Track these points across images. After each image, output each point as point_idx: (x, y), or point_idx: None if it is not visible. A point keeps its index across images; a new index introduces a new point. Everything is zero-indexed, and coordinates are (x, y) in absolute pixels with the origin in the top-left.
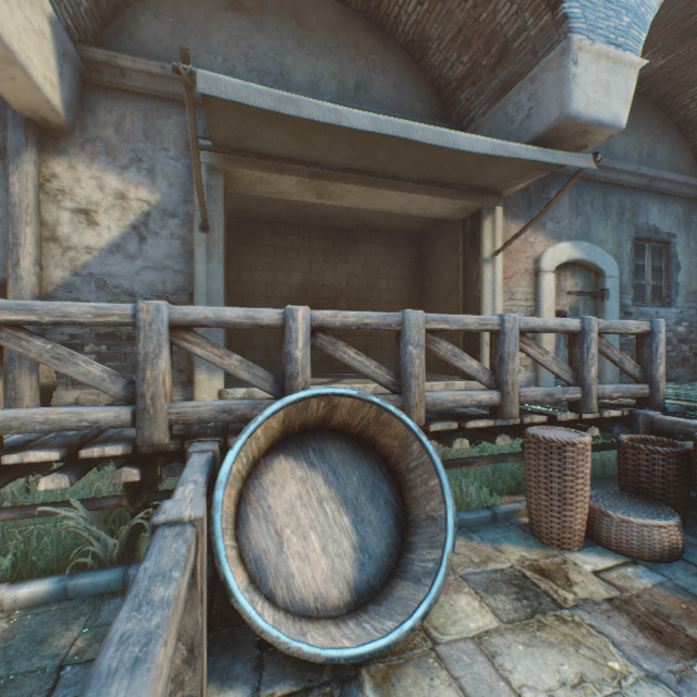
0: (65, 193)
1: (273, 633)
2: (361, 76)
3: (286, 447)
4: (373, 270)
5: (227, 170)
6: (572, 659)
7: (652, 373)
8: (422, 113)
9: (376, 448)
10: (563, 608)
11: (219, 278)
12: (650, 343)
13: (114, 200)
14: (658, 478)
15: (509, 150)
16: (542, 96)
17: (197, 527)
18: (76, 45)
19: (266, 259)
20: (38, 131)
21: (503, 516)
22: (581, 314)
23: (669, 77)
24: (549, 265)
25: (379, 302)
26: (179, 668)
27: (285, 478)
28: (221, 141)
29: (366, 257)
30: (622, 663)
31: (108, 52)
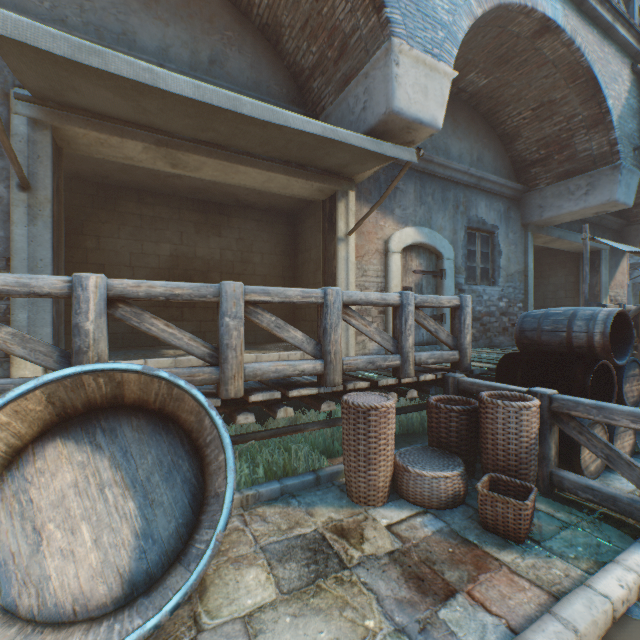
0: None
1: None
2: (216, 51)
3: (68, 429)
4: (247, 245)
5: (56, 126)
6: (333, 624)
7: (462, 341)
8: (279, 96)
9: (180, 423)
10: (346, 568)
11: (45, 243)
12: (460, 315)
13: None
14: (454, 433)
15: (339, 136)
16: (374, 91)
17: None
18: None
19: (131, 228)
20: None
21: (327, 478)
22: (424, 290)
23: (491, 96)
24: (397, 246)
25: (254, 275)
26: None
27: (60, 465)
28: (38, 91)
29: (240, 232)
30: (378, 620)
31: None
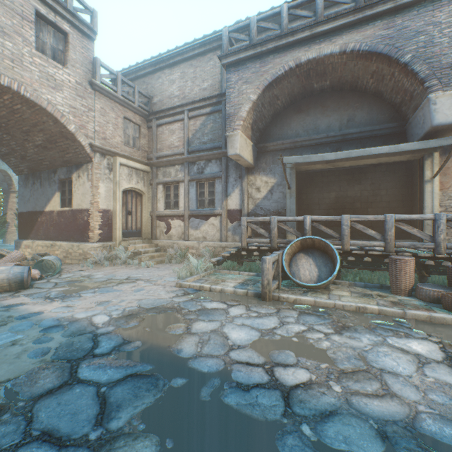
0: (253, 184)
1: (291, 277)
2: (349, 115)
3: (303, 251)
4: (376, 186)
5: (296, 167)
6: (360, 300)
7: None
8: (383, 119)
9: (328, 254)
10: (373, 298)
11: (293, 203)
12: None
13: (264, 184)
14: None
15: (398, 148)
16: (425, 116)
17: (279, 254)
18: (256, 145)
19: (318, 188)
20: (247, 169)
21: (386, 287)
22: None
23: None
24: None
25: (380, 202)
26: (276, 276)
27: (302, 258)
28: None
29: (371, 180)
30: (373, 303)
31: (263, 144)
